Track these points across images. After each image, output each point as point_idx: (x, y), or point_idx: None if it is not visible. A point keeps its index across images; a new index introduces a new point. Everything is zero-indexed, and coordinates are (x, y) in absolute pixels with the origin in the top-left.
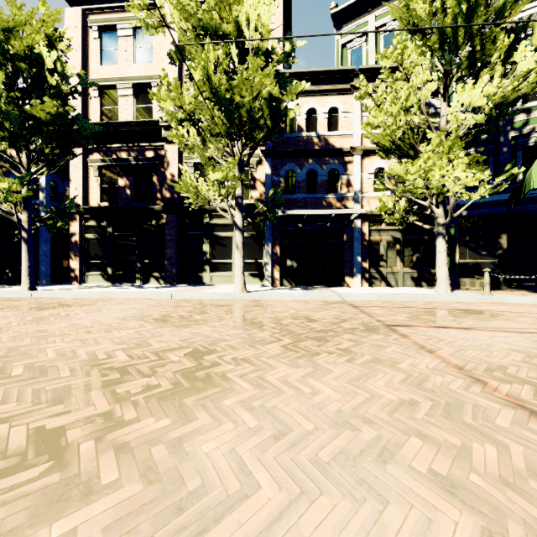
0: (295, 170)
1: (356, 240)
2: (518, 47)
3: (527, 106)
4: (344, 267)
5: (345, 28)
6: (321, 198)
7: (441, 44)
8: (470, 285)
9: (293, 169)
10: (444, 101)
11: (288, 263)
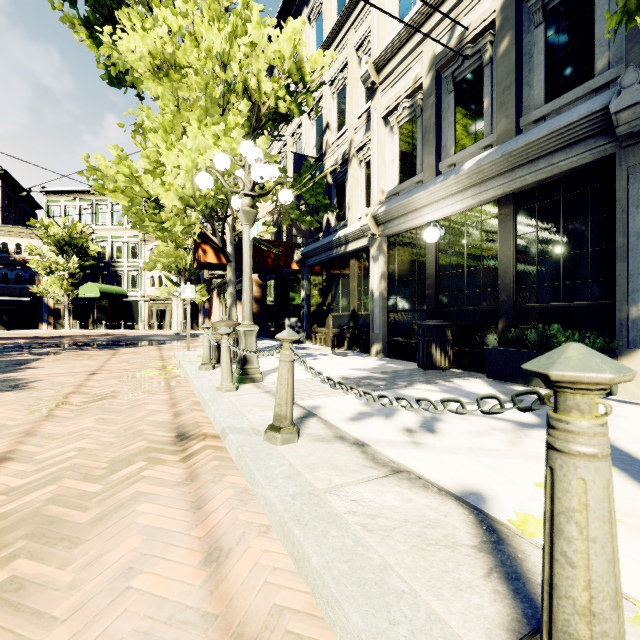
0: (8, 273)
1: (45, 308)
2: (87, 249)
3: (117, 260)
4: (39, 320)
5: (50, 198)
6: (25, 287)
7: (55, 245)
8: (100, 328)
9: (7, 272)
10: (66, 260)
11: (4, 319)
